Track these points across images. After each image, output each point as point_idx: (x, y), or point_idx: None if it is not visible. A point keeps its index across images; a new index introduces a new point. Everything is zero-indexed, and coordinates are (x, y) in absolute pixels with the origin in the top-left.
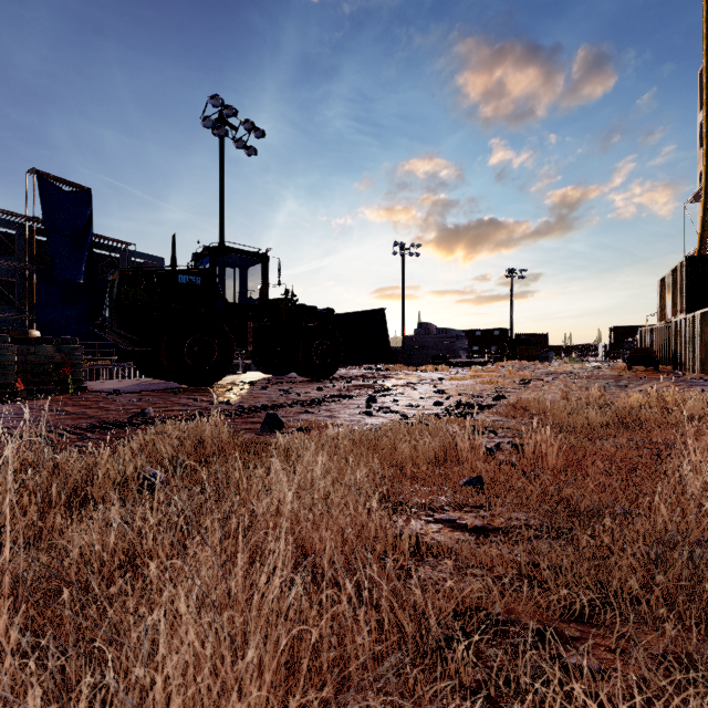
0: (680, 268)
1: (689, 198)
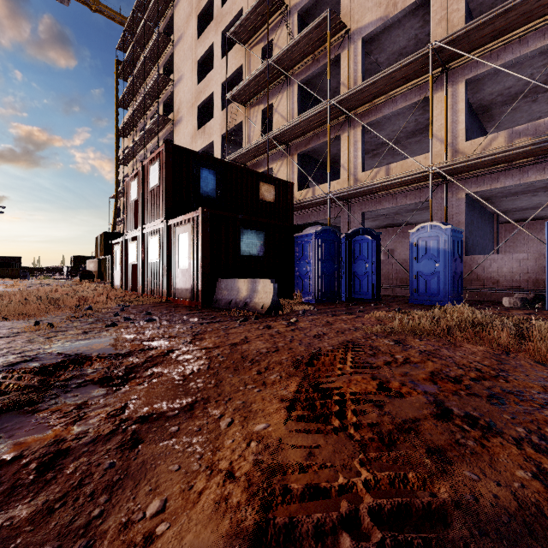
0: (103, 235)
1: (111, 196)
